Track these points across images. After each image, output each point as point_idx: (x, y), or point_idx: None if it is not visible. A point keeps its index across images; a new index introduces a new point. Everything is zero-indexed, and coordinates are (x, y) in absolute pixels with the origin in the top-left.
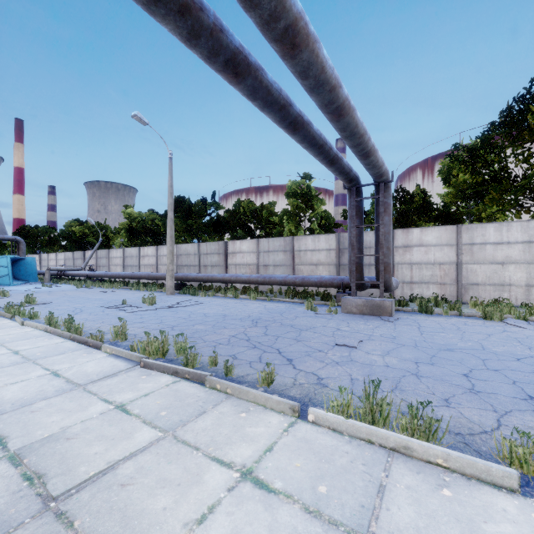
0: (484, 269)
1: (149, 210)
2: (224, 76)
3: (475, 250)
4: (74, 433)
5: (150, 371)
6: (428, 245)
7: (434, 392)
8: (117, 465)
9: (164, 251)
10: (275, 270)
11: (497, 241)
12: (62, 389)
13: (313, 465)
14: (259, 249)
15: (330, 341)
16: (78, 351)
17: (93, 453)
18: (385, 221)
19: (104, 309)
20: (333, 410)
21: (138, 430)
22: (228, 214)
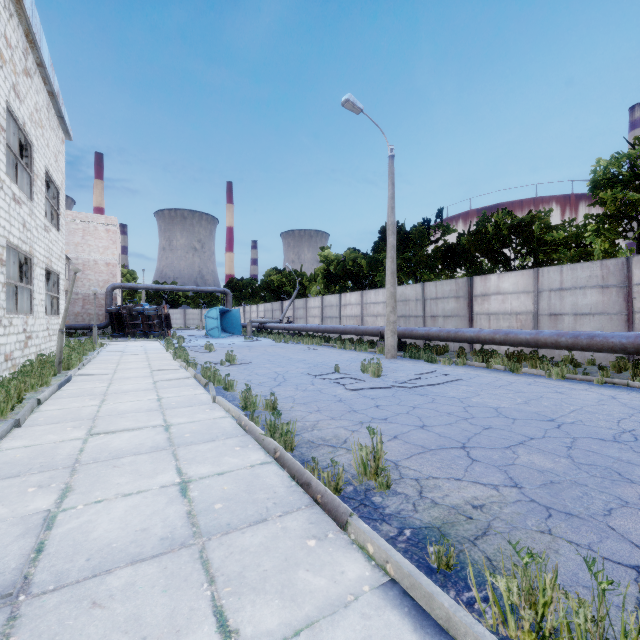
0: None
1: (350, 248)
2: None
3: None
4: None
5: None
6: None
7: None
8: None
9: (372, 297)
10: (578, 323)
11: None
12: None
13: None
14: (540, 287)
15: None
16: (292, 517)
17: None
18: None
19: (313, 380)
20: None
21: None
22: (467, 237)
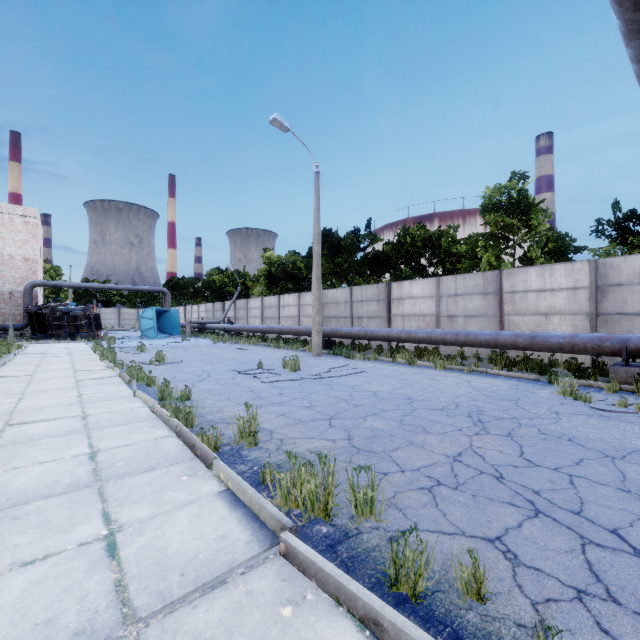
0: None
1: (290, 251)
2: None
3: None
4: None
5: (301, 582)
6: None
7: None
8: None
9: (307, 299)
10: (467, 324)
11: None
12: (90, 626)
13: None
14: (440, 293)
15: None
16: (176, 466)
17: None
18: None
19: (235, 375)
20: None
21: None
22: (389, 247)
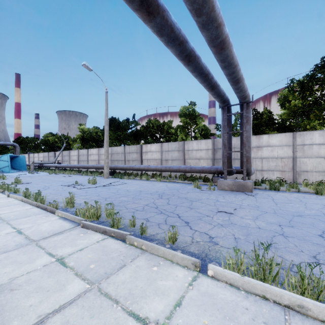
0: (311, 161)
1: (94, 126)
2: (140, 14)
3: (305, 149)
4: (18, 284)
5: (87, 230)
6: (273, 146)
7: (302, 250)
8: (46, 319)
9: (103, 151)
10: (172, 163)
11: (321, 143)
12: (20, 244)
13: (219, 322)
14: (162, 150)
15: (214, 209)
16: (39, 215)
17: (28, 305)
18: (247, 129)
19: (63, 187)
20: (229, 267)
21: (70, 282)
22: (142, 128)
